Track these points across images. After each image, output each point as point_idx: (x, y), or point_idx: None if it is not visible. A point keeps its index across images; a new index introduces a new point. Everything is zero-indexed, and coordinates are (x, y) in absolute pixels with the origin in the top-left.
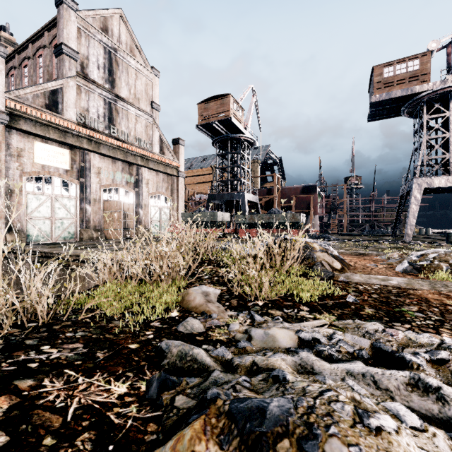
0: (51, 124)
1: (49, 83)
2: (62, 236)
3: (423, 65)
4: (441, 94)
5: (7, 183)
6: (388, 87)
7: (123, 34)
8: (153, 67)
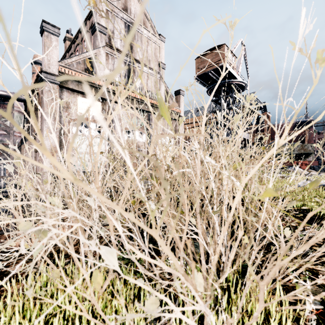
0: (88, 83)
1: (87, 53)
2: None
3: None
4: None
5: (60, 127)
6: None
7: (138, 11)
8: (160, 34)
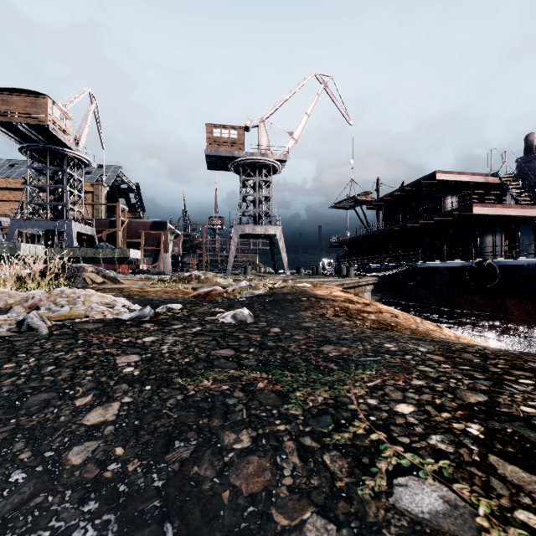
0: None
1: None
2: None
3: (240, 136)
4: (251, 162)
5: None
6: (217, 146)
7: None
8: None
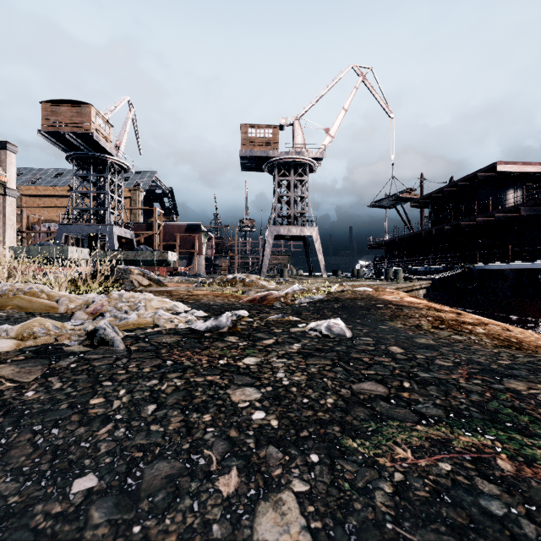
0: None
1: None
2: None
3: (275, 135)
4: (286, 162)
5: None
6: (252, 146)
7: None
8: None
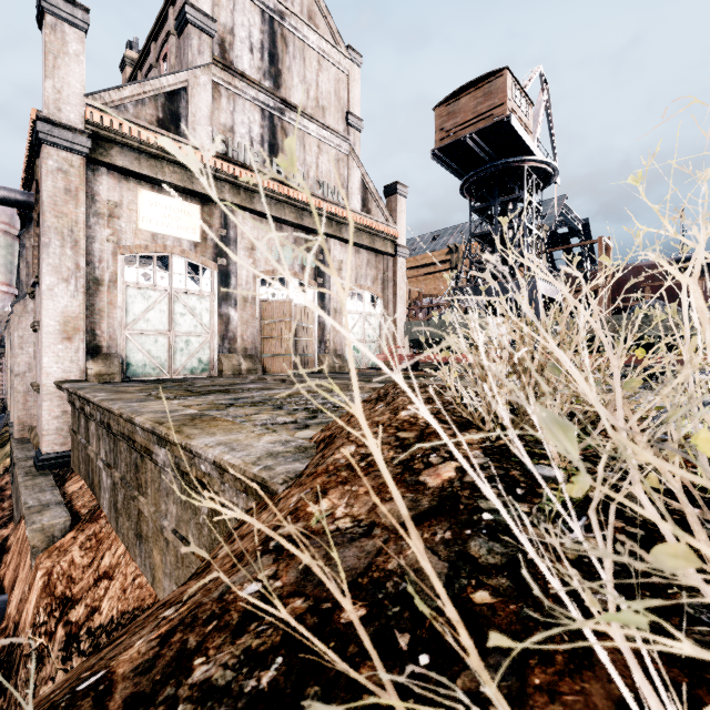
0: (165, 155)
1: (162, 79)
2: (187, 368)
3: None
4: None
5: (91, 266)
6: None
7: None
8: (350, 47)
